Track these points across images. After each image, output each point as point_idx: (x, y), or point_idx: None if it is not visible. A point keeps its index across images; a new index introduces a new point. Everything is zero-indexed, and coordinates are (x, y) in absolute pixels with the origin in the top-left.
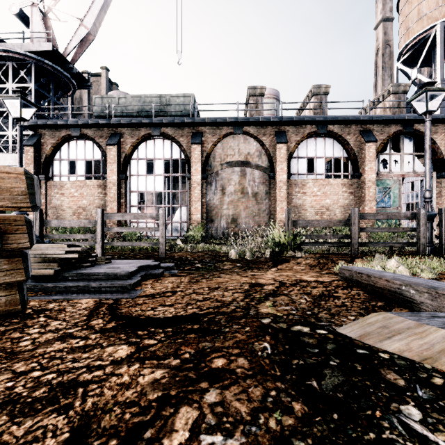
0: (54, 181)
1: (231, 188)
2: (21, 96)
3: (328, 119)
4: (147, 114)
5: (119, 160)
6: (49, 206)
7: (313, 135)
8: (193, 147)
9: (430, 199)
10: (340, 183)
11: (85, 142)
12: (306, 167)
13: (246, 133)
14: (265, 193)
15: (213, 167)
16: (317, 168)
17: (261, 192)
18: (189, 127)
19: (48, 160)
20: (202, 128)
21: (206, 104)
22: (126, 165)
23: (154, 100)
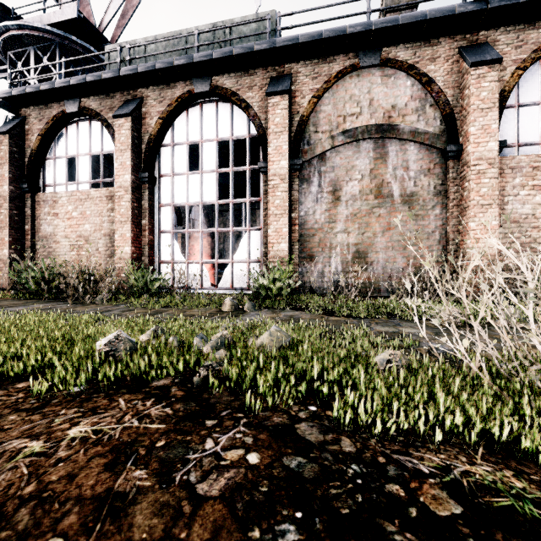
0: (44, 194)
1: (354, 187)
2: None
3: None
4: None
5: (137, 147)
6: (38, 236)
7: None
8: (272, 101)
9: None
10: None
11: (89, 123)
12: None
13: (388, 62)
14: (434, 194)
15: (313, 145)
16: None
17: (422, 193)
18: (264, 68)
19: (34, 158)
20: (291, 65)
21: (298, 12)
22: (150, 157)
23: (202, 37)
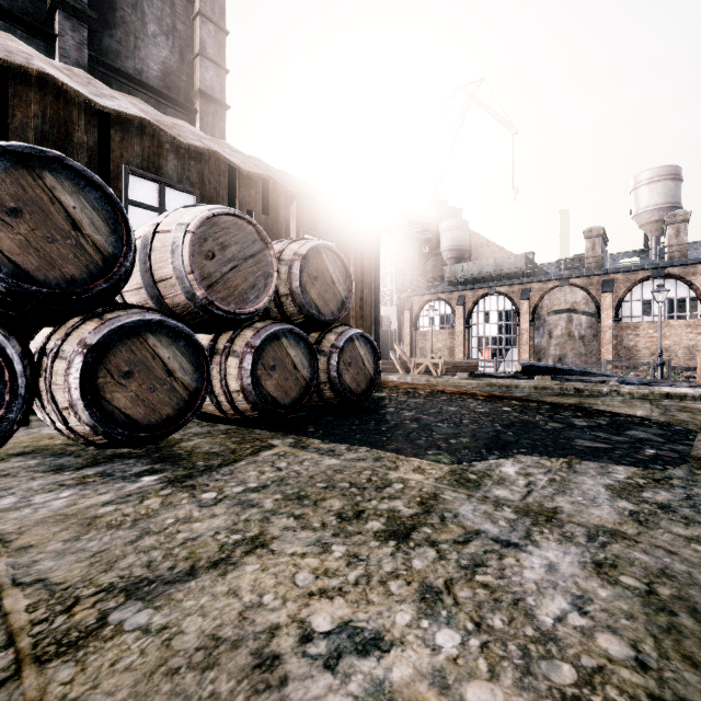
0: (420, 331)
1: (558, 332)
2: (433, 309)
3: (660, 266)
4: (485, 275)
5: (464, 315)
6: (417, 348)
7: (648, 279)
8: (522, 302)
9: (660, 354)
10: (683, 324)
11: (439, 302)
12: (641, 310)
13: (572, 285)
14: (593, 336)
15: (540, 316)
16: (654, 310)
17: (588, 335)
18: (519, 285)
19: (417, 317)
20: (530, 284)
21: (533, 266)
22: (469, 318)
23: (490, 263)
